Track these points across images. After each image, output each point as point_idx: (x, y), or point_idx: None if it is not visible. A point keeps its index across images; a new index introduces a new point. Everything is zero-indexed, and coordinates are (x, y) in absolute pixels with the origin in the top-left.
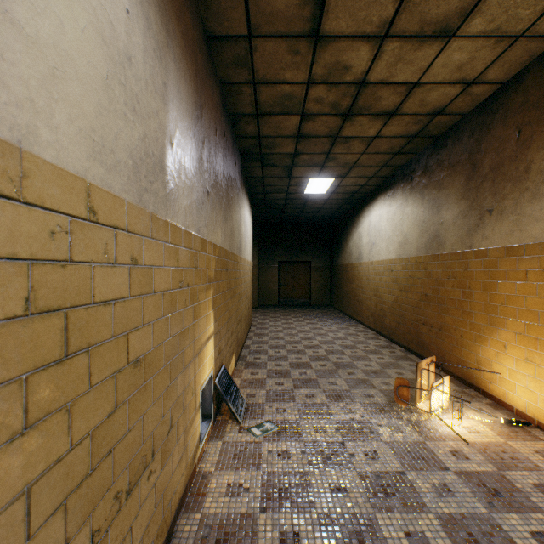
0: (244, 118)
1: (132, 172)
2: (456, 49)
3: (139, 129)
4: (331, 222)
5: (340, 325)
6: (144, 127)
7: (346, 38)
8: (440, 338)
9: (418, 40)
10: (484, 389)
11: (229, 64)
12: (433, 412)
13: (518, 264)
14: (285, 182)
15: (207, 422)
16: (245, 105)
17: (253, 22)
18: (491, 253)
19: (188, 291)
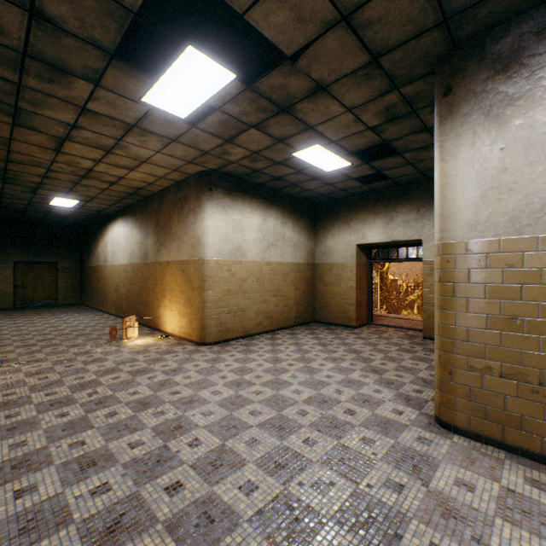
0: None
1: None
2: (138, 173)
3: None
4: (81, 227)
5: (87, 316)
6: None
7: (78, 156)
8: (148, 309)
9: (117, 167)
10: (161, 329)
11: None
12: (129, 339)
13: (169, 269)
14: (29, 195)
15: None
16: None
17: (16, 137)
18: (163, 264)
19: None
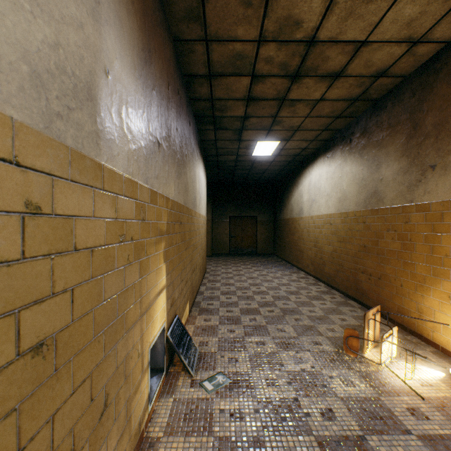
0: (197, 79)
1: (28, 82)
2: (409, 2)
3: (45, 29)
4: (274, 182)
5: (283, 272)
6: (56, 31)
7: None
8: (380, 286)
9: None
10: (427, 337)
11: (182, 17)
12: (383, 363)
13: None
14: (235, 145)
15: (159, 376)
16: (198, 65)
17: None
18: (434, 207)
19: (132, 245)
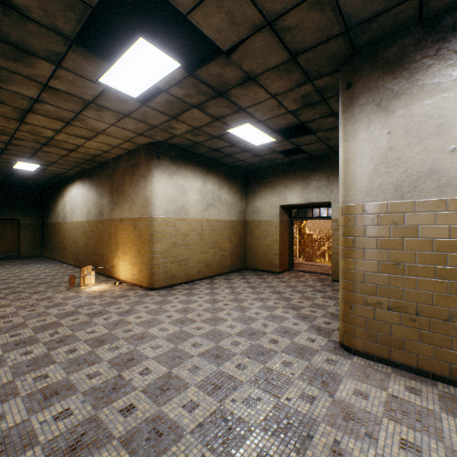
0: None
1: None
2: (94, 143)
3: None
4: (42, 188)
5: (48, 266)
6: None
7: (39, 126)
8: (103, 260)
9: (76, 136)
10: (115, 277)
11: None
12: (86, 286)
13: (122, 225)
14: None
15: None
16: None
17: None
18: (117, 221)
19: None
